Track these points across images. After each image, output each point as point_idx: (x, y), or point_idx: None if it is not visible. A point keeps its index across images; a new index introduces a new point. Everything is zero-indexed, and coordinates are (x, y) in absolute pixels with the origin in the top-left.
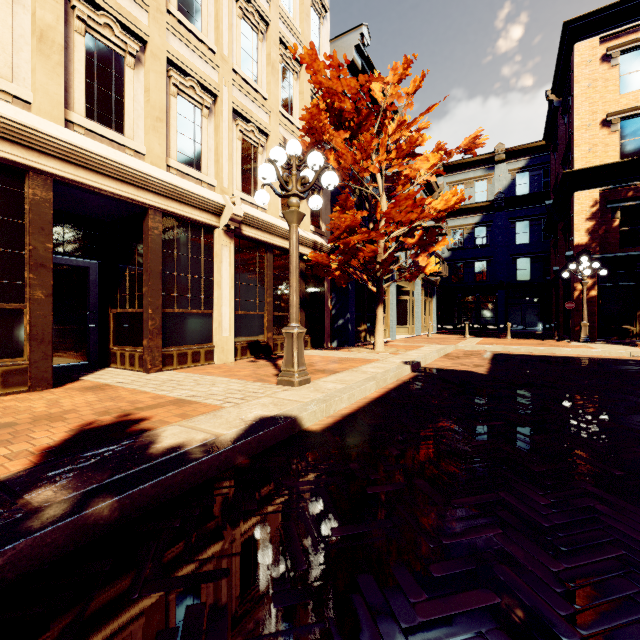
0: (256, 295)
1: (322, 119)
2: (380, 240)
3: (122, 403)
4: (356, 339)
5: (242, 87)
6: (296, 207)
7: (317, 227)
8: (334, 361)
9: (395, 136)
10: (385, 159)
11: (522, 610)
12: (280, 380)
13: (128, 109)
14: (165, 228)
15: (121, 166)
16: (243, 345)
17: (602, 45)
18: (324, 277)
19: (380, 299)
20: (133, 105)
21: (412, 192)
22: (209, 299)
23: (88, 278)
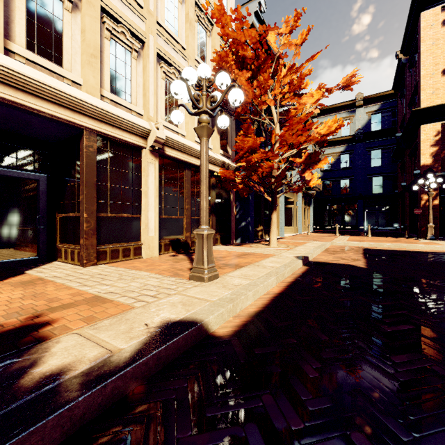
0: (177, 203)
1: (229, 61)
2: (274, 160)
3: (42, 300)
4: (255, 237)
5: (165, 37)
6: (206, 123)
7: (225, 151)
8: (238, 255)
9: (286, 79)
10: (280, 92)
11: None
12: (192, 276)
13: (66, 46)
14: (99, 147)
15: (57, 91)
16: (166, 242)
17: (443, 12)
18: (230, 190)
19: (274, 206)
20: (71, 43)
21: (303, 117)
22: (138, 206)
23: (38, 188)
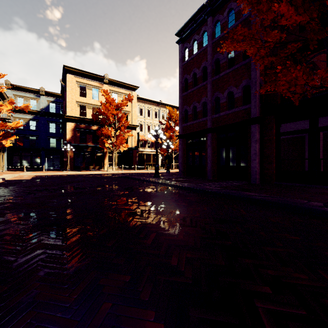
0: None
1: None
2: None
3: None
4: None
5: None
6: None
7: None
8: None
9: None
10: None
11: (27, 189)
12: None
13: None
14: None
15: None
16: None
17: (75, 79)
18: None
19: None
20: None
21: (3, 123)
22: None
23: None
